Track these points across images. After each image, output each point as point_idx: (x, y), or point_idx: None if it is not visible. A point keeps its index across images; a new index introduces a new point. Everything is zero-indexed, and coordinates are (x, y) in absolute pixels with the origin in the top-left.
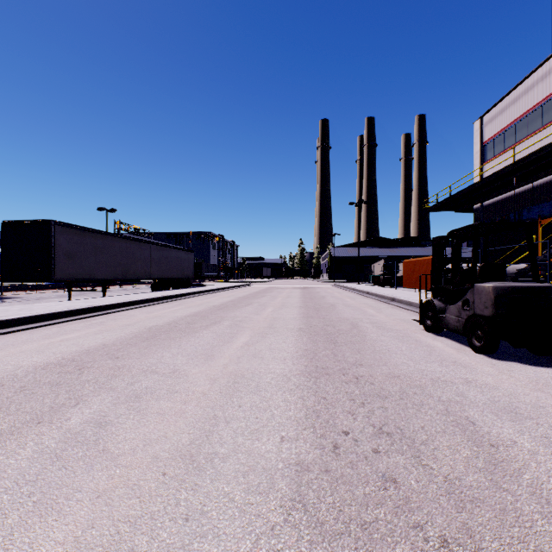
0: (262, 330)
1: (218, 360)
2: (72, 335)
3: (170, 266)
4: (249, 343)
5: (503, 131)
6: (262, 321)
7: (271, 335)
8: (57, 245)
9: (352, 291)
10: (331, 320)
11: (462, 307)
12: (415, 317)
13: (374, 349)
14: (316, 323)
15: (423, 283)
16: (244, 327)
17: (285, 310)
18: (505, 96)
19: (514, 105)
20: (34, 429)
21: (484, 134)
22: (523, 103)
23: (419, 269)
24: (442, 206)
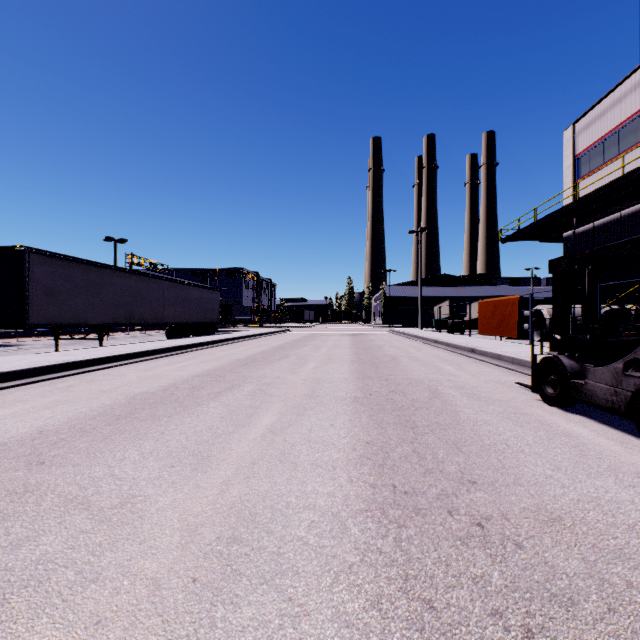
0: (299, 401)
1: (216, 469)
2: (6, 412)
3: (188, 308)
4: (276, 428)
5: (602, 140)
6: (300, 384)
7: (311, 412)
8: (33, 279)
9: (414, 339)
10: (398, 383)
11: (624, 371)
12: (514, 378)
13: (482, 442)
14: (378, 389)
15: (506, 329)
16: (272, 395)
17: (332, 367)
18: (606, 95)
19: (617, 107)
20: None
21: (577, 145)
22: (629, 103)
23: (502, 311)
24: (523, 234)
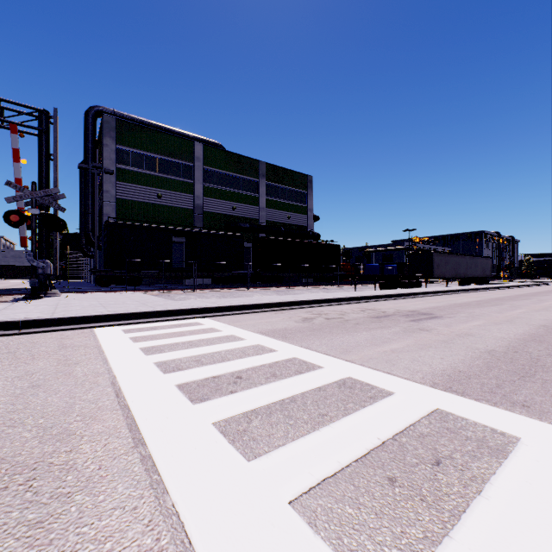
0: None
1: None
2: (489, 294)
3: (476, 269)
4: None
5: None
6: None
7: None
8: (434, 262)
9: None
10: None
11: None
12: None
13: None
14: None
15: None
16: None
17: None
18: None
19: None
20: (527, 300)
21: None
22: None
23: None
24: None
